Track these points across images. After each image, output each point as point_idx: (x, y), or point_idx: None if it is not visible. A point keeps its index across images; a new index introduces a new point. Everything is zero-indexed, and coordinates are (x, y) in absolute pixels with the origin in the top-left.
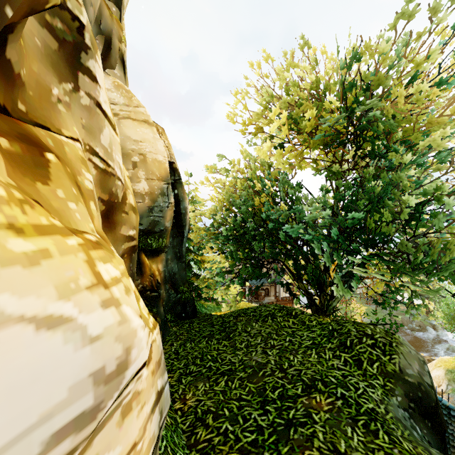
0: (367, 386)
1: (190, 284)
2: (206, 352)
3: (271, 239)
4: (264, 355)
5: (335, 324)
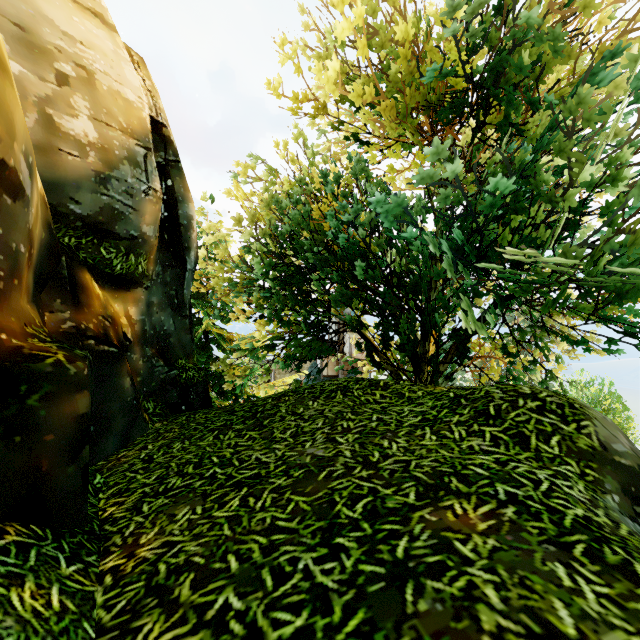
0: (554, 476)
1: (209, 375)
2: (210, 453)
3: (341, 275)
4: (329, 444)
5: (459, 390)
